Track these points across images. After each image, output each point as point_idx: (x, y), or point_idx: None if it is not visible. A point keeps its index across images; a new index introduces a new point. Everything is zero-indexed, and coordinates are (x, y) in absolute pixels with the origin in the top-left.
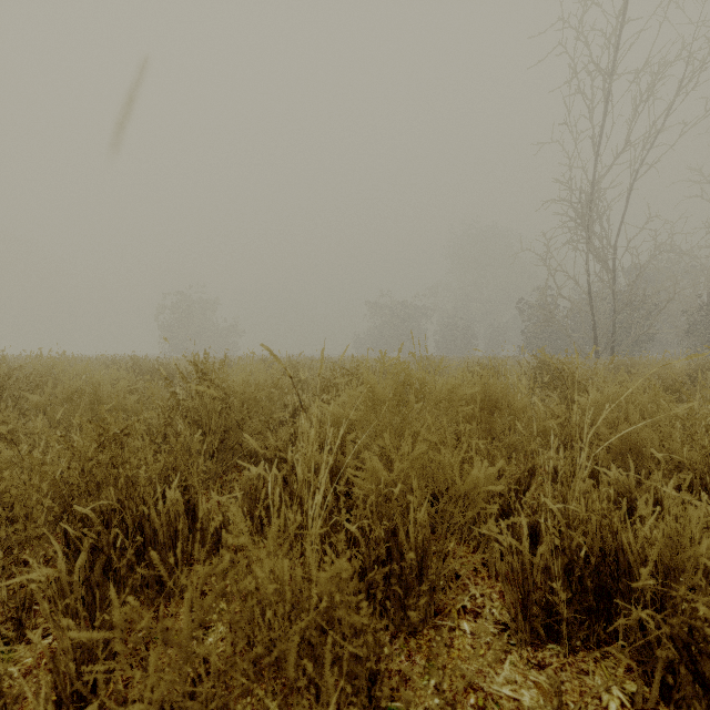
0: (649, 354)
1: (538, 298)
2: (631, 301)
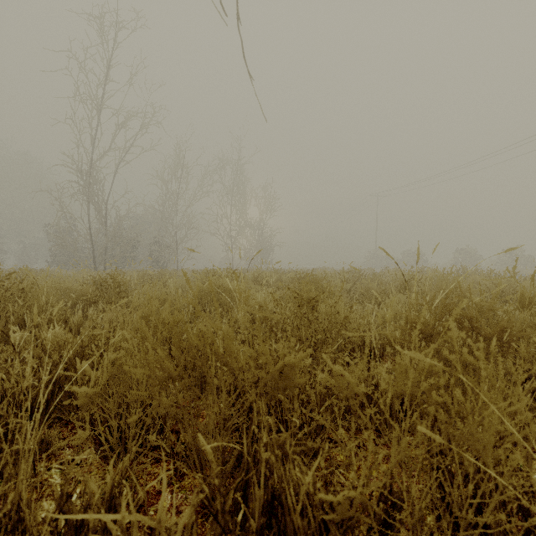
0: (140, 267)
1: (55, 228)
2: (115, 237)
